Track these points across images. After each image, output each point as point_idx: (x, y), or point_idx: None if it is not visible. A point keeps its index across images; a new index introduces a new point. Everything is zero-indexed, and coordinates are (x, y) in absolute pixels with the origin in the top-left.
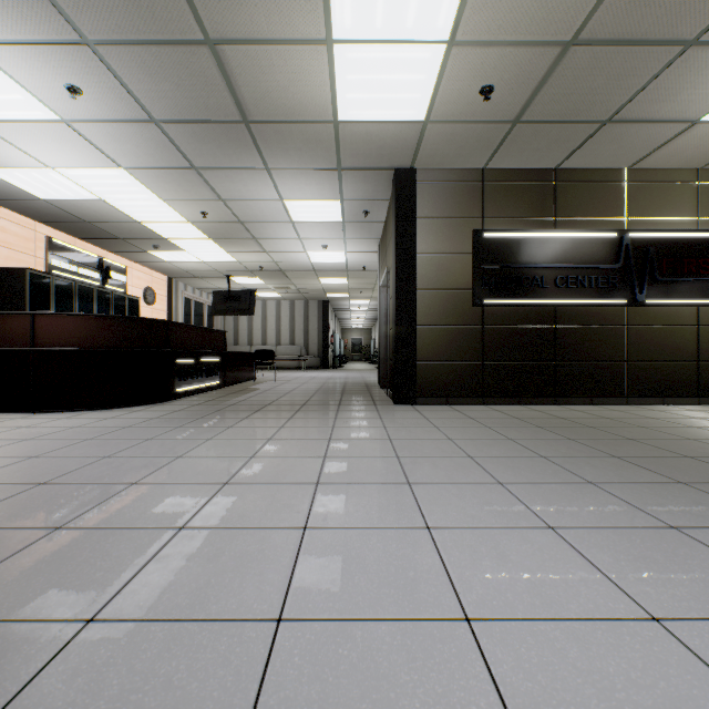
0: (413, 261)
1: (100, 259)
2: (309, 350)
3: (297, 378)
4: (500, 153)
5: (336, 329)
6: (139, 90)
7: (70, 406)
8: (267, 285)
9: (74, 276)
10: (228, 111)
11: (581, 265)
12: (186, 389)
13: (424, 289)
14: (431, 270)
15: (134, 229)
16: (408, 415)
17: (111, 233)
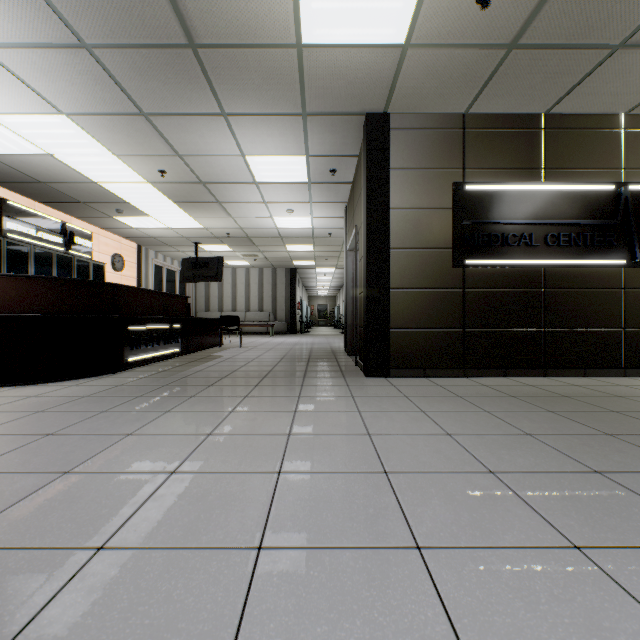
0: (387, 217)
1: (63, 224)
2: (277, 316)
3: (263, 343)
4: (486, 92)
5: (303, 296)
6: None
7: None
8: (235, 252)
9: (33, 240)
10: (170, 29)
11: (574, 221)
12: (140, 358)
13: (399, 248)
14: (406, 227)
15: (93, 191)
16: (384, 393)
17: (70, 195)
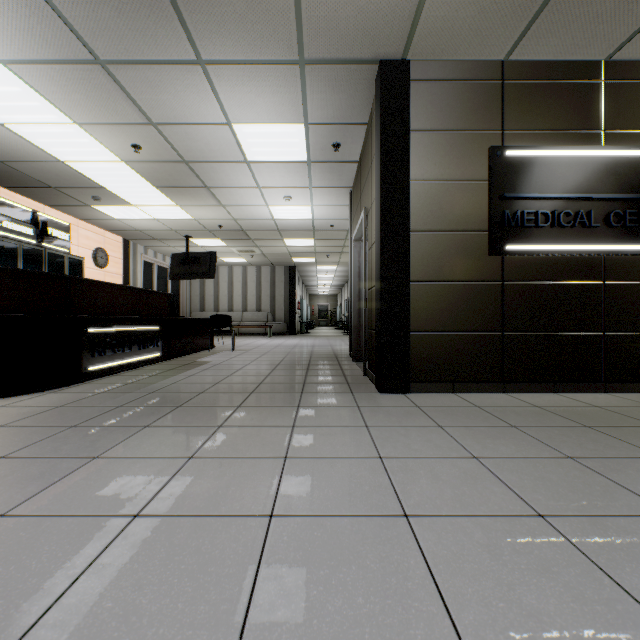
0: (405, 191)
1: (33, 213)
2: (276, 316)
3: (259, 346)
4: (537, 26)
5: (303, 296)
6: None
7: None
8: (230, 248)
9: None
10: None
11: None
12: (105, 366)
13: (421, 231)
14: (430, 204)
15: (61, 173)
16: (408, 420)
17: (36, 178)
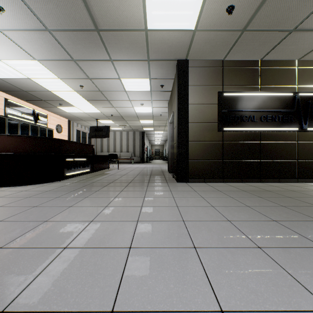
0: (187, 108)
1: (33, 110)
2: (135, 154)
3: (129, 167)
4: (232, 50)
5: (148, 145)
6: (35, 8)
7: (4, 183)
8: (115, 124)
9: (20, 118)
10: (87, 23)
11: (274, 110)
12: (71, 174)
13: (192, 122)
14: (196, 113)
15: (48, 95)
16: (185, 189)
17: (37, 97)
